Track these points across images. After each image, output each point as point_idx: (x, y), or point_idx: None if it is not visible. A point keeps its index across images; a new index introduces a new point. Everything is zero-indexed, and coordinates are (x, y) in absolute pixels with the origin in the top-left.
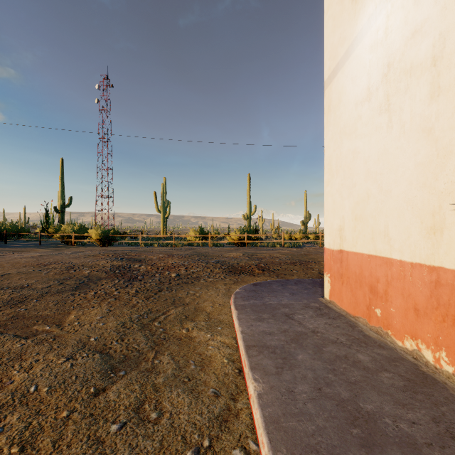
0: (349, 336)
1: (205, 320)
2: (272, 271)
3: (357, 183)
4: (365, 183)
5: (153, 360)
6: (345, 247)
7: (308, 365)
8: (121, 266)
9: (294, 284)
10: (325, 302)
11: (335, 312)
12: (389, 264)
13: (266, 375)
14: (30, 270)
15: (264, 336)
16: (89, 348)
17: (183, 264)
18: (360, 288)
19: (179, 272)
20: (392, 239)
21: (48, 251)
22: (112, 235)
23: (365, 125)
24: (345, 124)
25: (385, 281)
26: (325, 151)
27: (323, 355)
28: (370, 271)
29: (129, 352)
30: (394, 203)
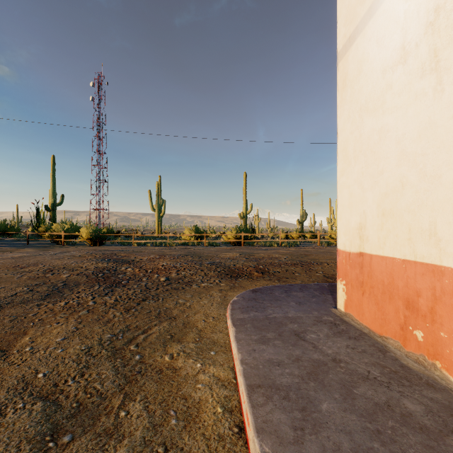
0: (382, 368)
1: (195, 341)
2: (272, 274)
3: (385, 169)
4: (397, 169)
5: (117, 412)
6: (367, 249)
7: (338, 422)
8: (106, 269)
9: (299, 290)
10: (339, 314)
11: (354, 329)
12: (438, 273)
13: (280, 444)
14: (1, 274)
15: (271, 369)
16: (31, 390)
17: (175, 265)
18: (390, 301)
19: (169, 276)
20: (442, 241)
21: (34, 251)
22: (104, 234)
23: (397, 95)
24: (367, 99)
25: (431, 295)
26: (338, 135)
27: (356, 402)
28: (406, 280)
29: (86, 397)
30: (447, 192)
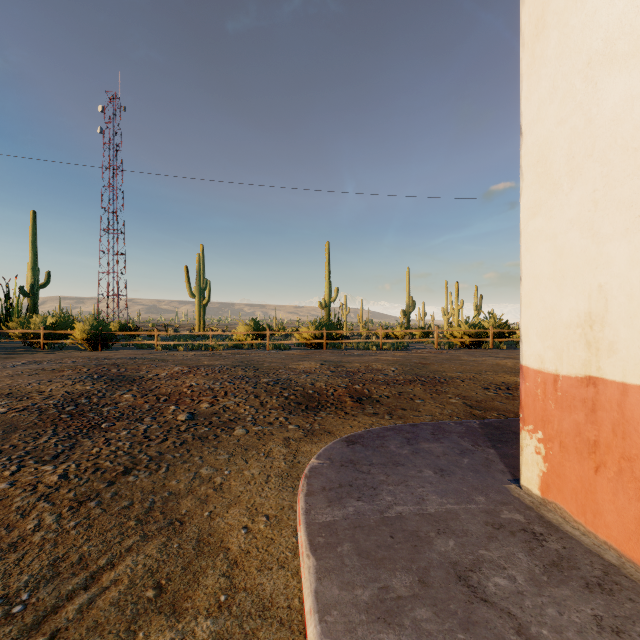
0: None
1: (216, 608)
2: (378, 402)
3: None
4: None
5: None
6: (610, 370)
7: None
8: (85, 396)
9: (433, 439)
10: (531, 503)
11: (583, 551)
12: None
13: None
14: None
15: None
16: None
17: (212, 387)
18: None
19: (197, 408)
20: None
21: None
22: (109, 332)
23: None
24: (610, 34)
25: None
26: (524, 135)
27: None
28: None
29: None
30: None
